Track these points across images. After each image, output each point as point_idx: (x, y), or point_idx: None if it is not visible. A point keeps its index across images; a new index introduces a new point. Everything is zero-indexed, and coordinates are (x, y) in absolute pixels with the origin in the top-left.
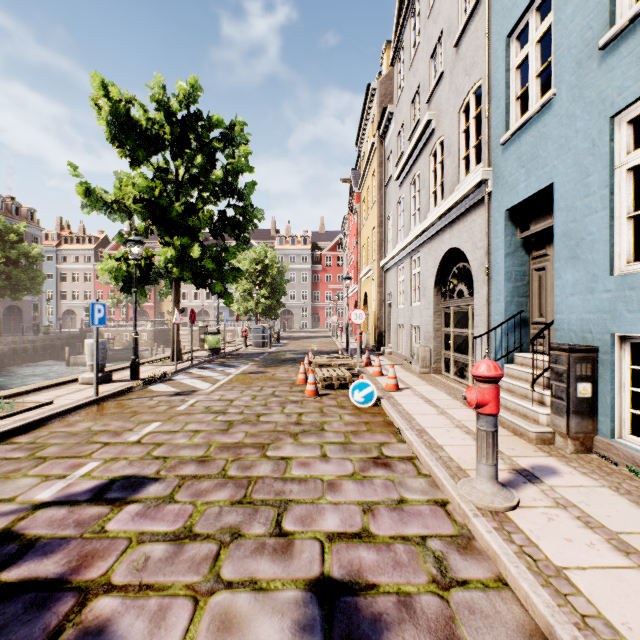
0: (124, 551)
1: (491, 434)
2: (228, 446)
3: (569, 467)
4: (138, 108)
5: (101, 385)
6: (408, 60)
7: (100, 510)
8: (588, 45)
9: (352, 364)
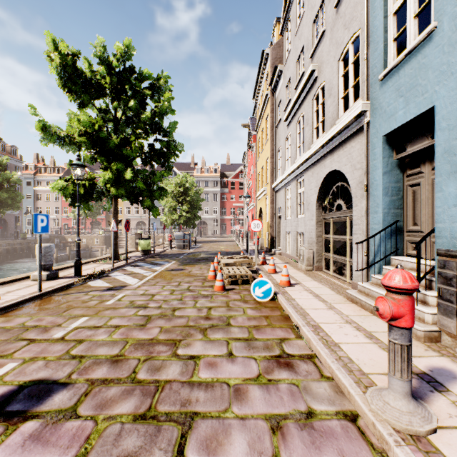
0: None
1: (406, 348)
2: (143, 343)
3: None
4: (84, 62)
5: (48, 281)
6: (294, 28)
7: None
8: None
9: (252, 263)
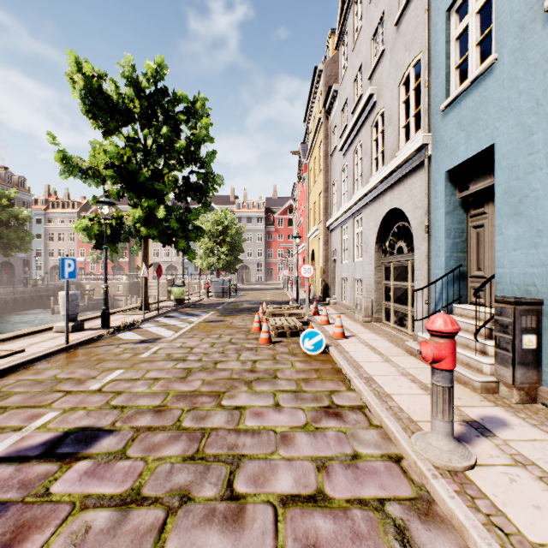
0: (64, 520)
1: (447, 390)
2: (185, 395)
3: (518, 418)
4: (110, 84)
5: (73, 333)
6: (351, 43)
7: (48, 468)
8: (532, 8)
9: (302, 313)
